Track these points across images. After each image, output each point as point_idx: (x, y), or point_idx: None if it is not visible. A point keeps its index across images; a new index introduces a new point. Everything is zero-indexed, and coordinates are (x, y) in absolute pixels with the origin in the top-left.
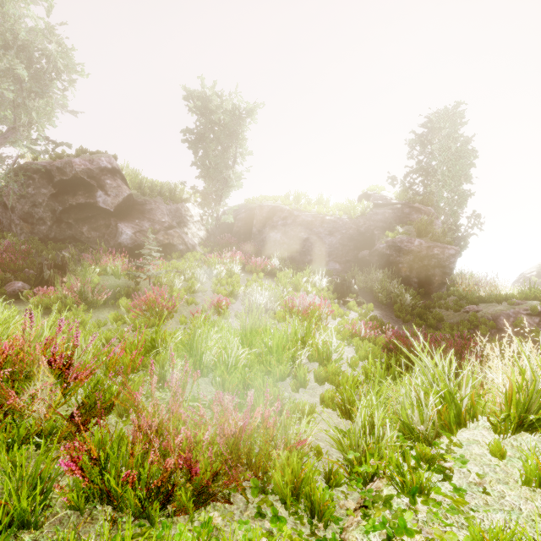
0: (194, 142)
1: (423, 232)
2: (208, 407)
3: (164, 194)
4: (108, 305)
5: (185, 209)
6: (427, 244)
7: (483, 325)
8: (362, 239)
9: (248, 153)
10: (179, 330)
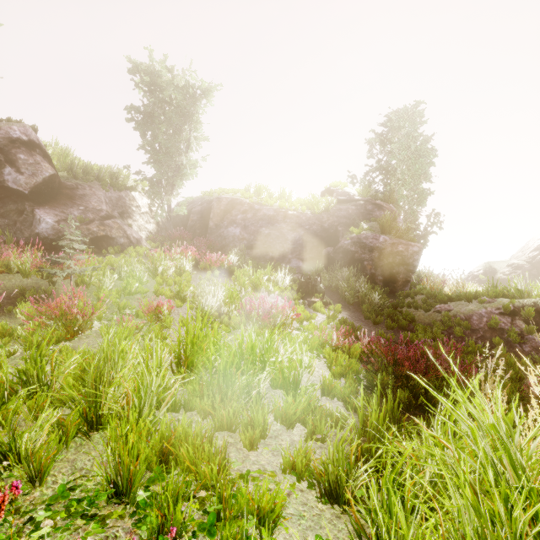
0: (142, 122)
1: (387, 228)
2: (82, 514)
3: (103, 179)
4: (2, 313)
5: (130, 198)
6: (391, 241)
7: (456, 325)
8: (326, 236)
9: (203, 138)
10: (76, 353)
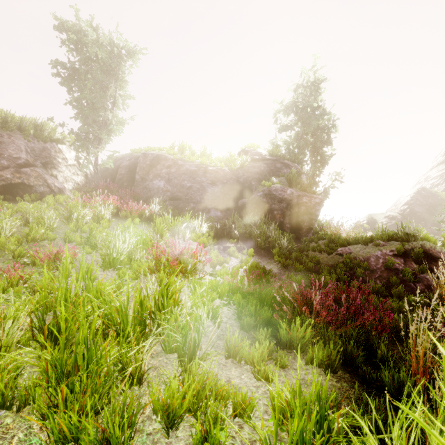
0: (68, 78)
1: (293, 182)
2: None
3: (25, 130)
4: None
5: (56, 150)
6: (297, 193)
7: (357, 266)
8: (241, 189)
9: (129, 97)
10: None
